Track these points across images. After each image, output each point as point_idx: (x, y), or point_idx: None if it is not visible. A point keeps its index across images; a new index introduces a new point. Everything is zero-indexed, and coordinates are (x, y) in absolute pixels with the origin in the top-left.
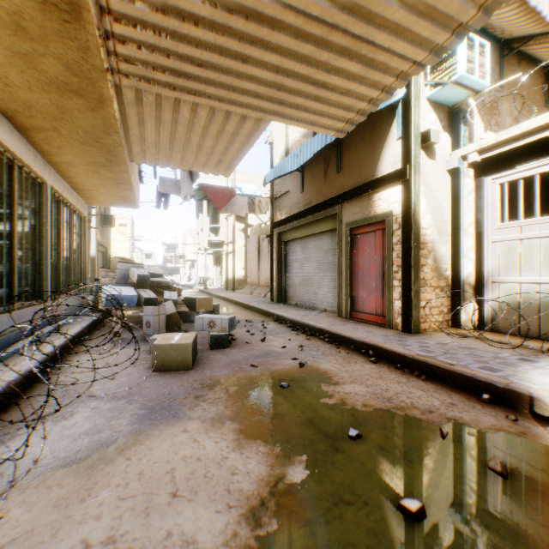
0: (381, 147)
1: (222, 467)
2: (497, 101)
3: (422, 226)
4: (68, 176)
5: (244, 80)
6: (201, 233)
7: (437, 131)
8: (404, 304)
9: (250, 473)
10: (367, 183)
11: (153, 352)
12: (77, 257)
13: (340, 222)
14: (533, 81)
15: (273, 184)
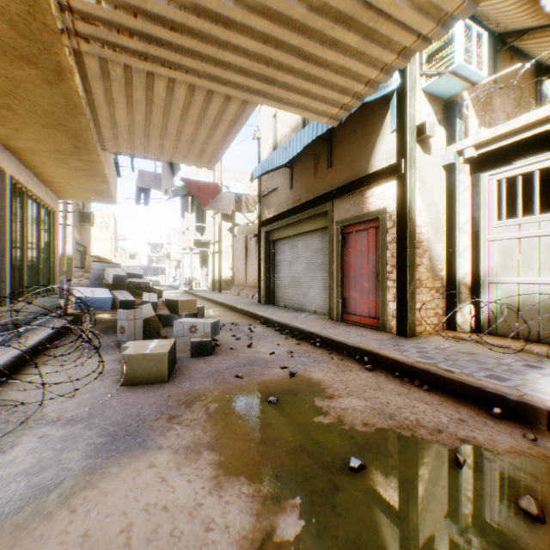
0: (374, 140)
1: (194, 519)
2: (490, 97)
3: (417, 224)
4: (32, 165)
5: (226, 51)
6: (186, 232)
7: (433, 124)
8: (399, 306)
9: (229, 528)
10: (360, 178)
11: (122, 364)
12: (46, 256)
13: (331, 220)
14: (524, 78)
15: (260, 180)
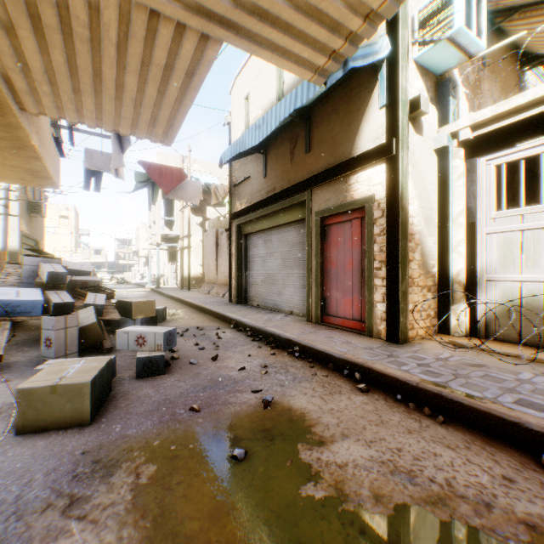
0: (359, 119)
1: None
2: (479, 80)
3: (409, 214)
4: None
5: None
6: (153, 227)
7: (427, 99)
8: (389, 307)
9: None
10: (343, 162)
11: (18, 402)
12: None
13: (310, 210)
14: (509, 65)
15: (232, 169)
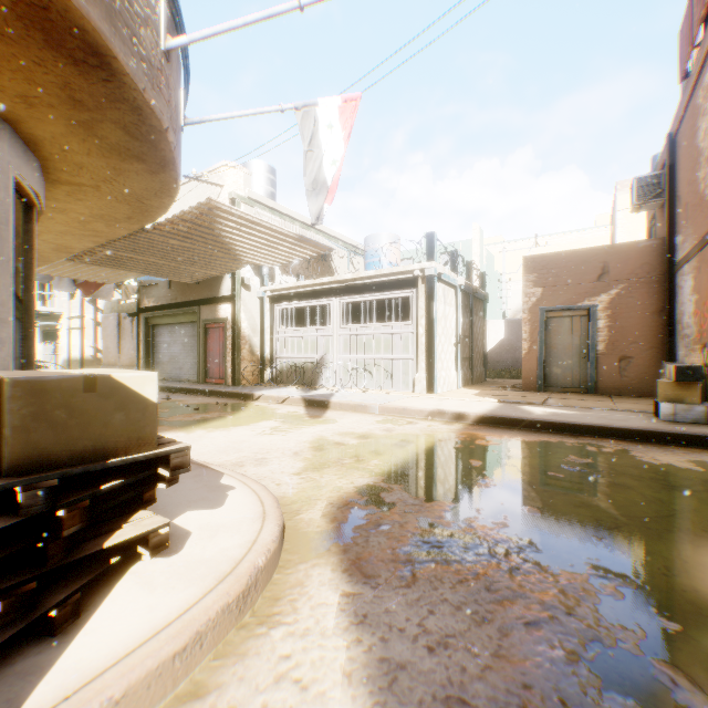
0: (222, 278)
1: None
2: None
3: (242, 328)
4: None
5: (139, 267)
6: None
7: (249, 278)
8: (232, 370)
9: None
10: (214, 297)
11: None
12: None
13: (199, 318)
14: None
15: None
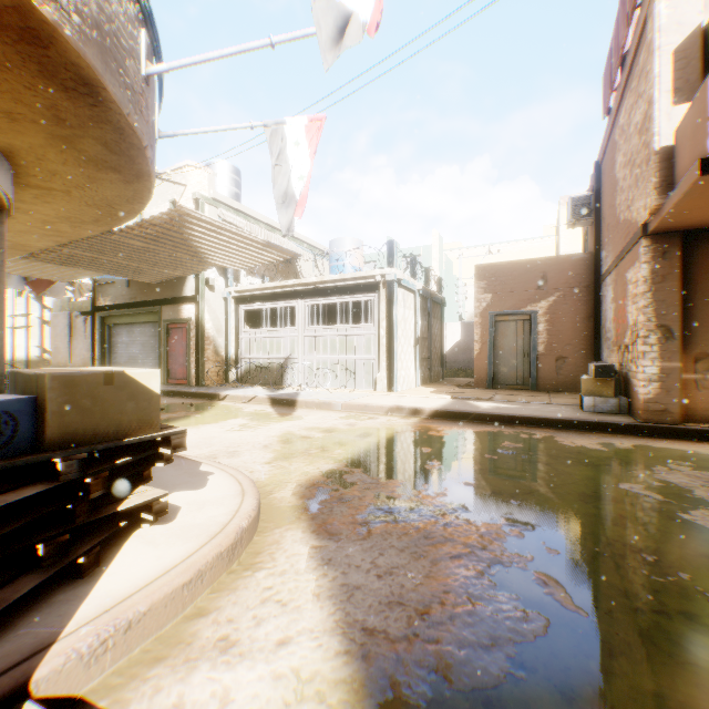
0: (185, 278)
1: None
2: None
3: (207, 328)
4: None
5: (100, 267)
6: None
7: (213, 279)
8: (196, 371)
9: None
10: (177, 297)
11: None
12: None
13: (161, 318)
14: None
15: None
